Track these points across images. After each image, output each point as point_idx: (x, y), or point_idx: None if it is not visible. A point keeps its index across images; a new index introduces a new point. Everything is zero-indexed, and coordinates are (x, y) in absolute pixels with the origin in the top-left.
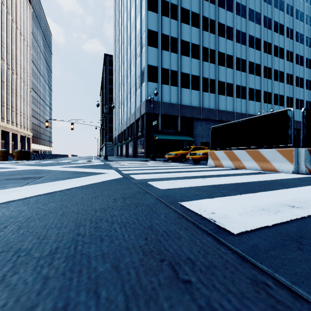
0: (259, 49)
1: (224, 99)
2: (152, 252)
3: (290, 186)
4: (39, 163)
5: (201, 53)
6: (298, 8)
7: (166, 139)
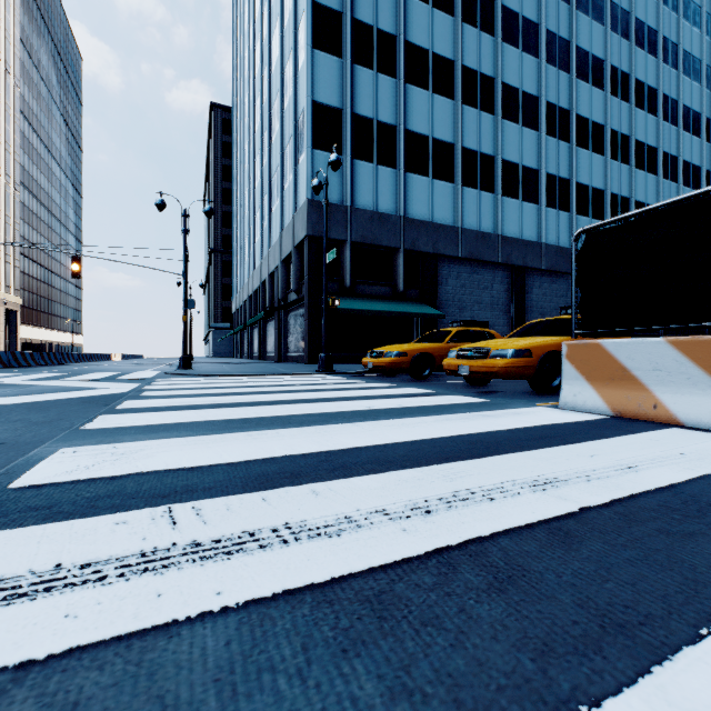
0: (601, 85)
1: (517, 209)
2: None
3: None
4: None
5: (459, 83)
6: None
7: (365, 311)
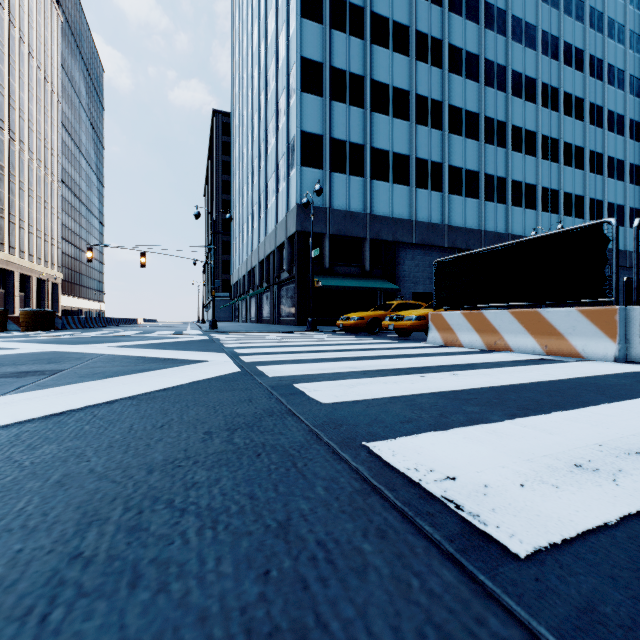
0: (534, 100)
1: (461, 203)
2: (275, 636)
3: (622, 394)
4: (69, 337)
5: (413, 108)
6: (613, 17)
7: (340, 287)
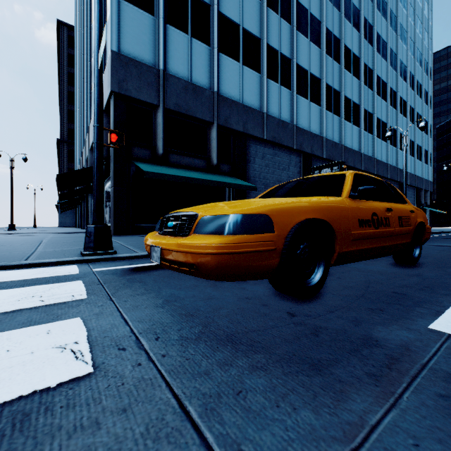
0: (358, 28)
1: (307, 106)
2: None
3: None
4: None
5: None
6: None
7: (178, 177)
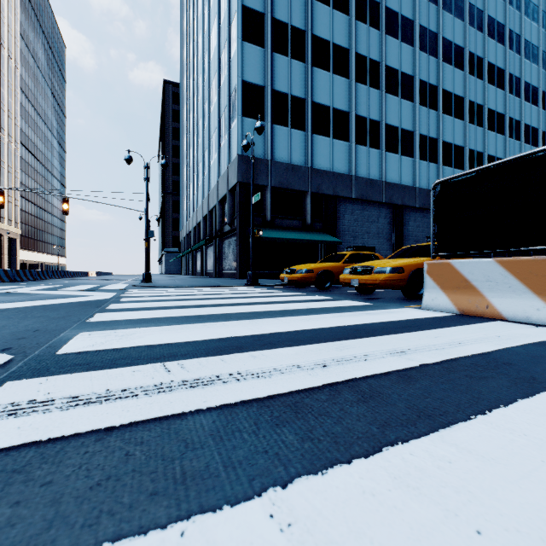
0: (462, 67)
1: (397, 161)
2: None
3: None
4: None
5: (353, 66)
6: None
7: (282, 239)
